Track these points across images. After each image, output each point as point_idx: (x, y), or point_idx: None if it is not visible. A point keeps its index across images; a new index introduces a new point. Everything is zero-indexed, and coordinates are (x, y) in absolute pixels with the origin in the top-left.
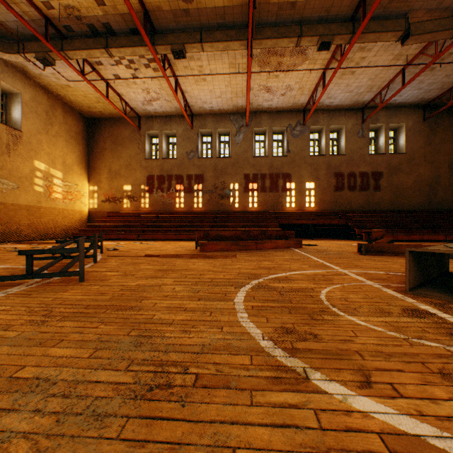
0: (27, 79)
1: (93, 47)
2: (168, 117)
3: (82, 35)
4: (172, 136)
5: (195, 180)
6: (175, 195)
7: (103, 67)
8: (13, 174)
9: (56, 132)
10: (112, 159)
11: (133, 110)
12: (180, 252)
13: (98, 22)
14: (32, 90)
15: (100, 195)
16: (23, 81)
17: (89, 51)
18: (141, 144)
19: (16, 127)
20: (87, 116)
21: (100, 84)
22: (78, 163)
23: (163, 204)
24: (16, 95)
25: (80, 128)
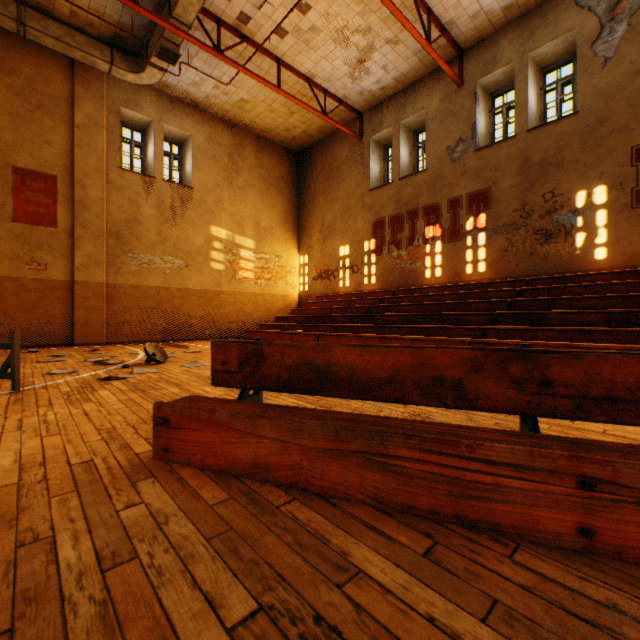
0: (199, 114)
1: None
2: (409, 87)
3: None
4: (421, 129)
5: (466, 207)
6: (423, 251)
7: (253, 24)
8: (180, 248)
9: (245, 182)
10: (324, 207)
11: (344, 105)
12: (109, 434)
13: None
14: (208, 128)
15: (311, 270)
16: (193, 117)
17: None
18: (364, 164)
19: (188, 183)
20: (294, 149)
21: (272, 71)
22: (281, 223)
23: (399, 273)
24: (188, 141)
25: (284, 170)
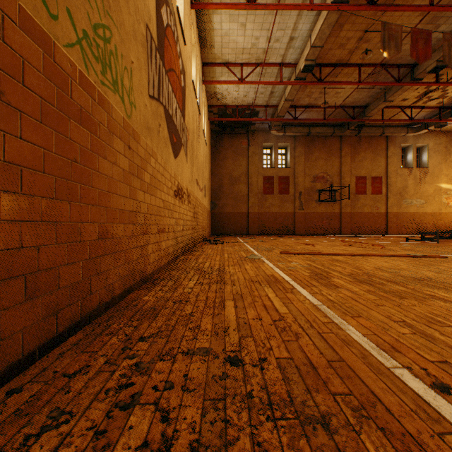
0: (430, 134)
1: None
2: None
3: None
4: None
5: None
6: None
7: None
8: (422, 195)
9: None
10: None
11: None
12: None
13: None
14: (434, 138)
15: None
16: (427, 136)
17: None
18: None
19: (424, 166)
20: None
21: None
22: None
23: None
24: (424, 147)
25: None
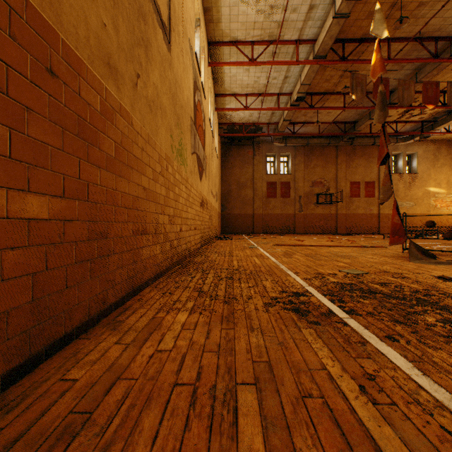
0: (419, 142)
1: (448, 121)
2: None
3: (442, 116)
4: None
5: None
6: None
7: None
8: (412, 198)
9: (440, 164)
10: None
11: None
12: None
13: (449, 108)
14: (423, 146)
15: None
16: (417, 145)
17: (446, 123)
18: None
19: (414, 171)
20: None
21: None
22: None
23: None
24: (414, 154)
25: None
